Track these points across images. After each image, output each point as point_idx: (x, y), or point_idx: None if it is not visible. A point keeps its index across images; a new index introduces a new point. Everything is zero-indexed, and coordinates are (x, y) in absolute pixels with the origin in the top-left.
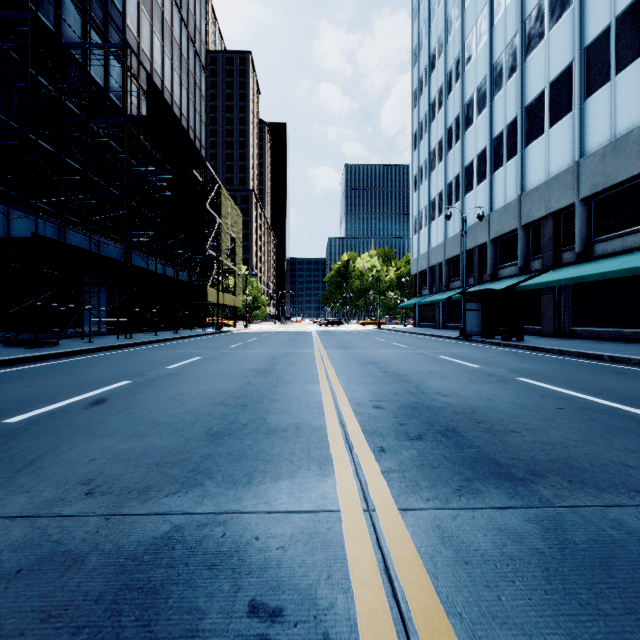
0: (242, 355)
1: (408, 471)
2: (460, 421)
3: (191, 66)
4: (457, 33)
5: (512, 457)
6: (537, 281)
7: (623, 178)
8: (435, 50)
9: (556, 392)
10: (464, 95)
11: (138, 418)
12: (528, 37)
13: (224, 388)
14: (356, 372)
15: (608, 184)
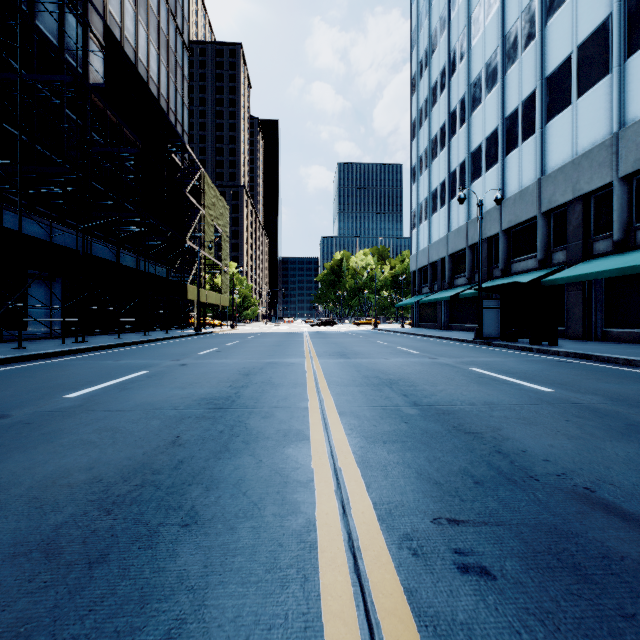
0: (205, 368)
1: None
2: None
3: (171, 42)
4: (462, 7)
5: None
6: (569, 274)
7: None
8: (436, 29)
9: None
10: (470, 74)
11: None
12: None
13: (111, 461)
14: (370, 405)
15: None
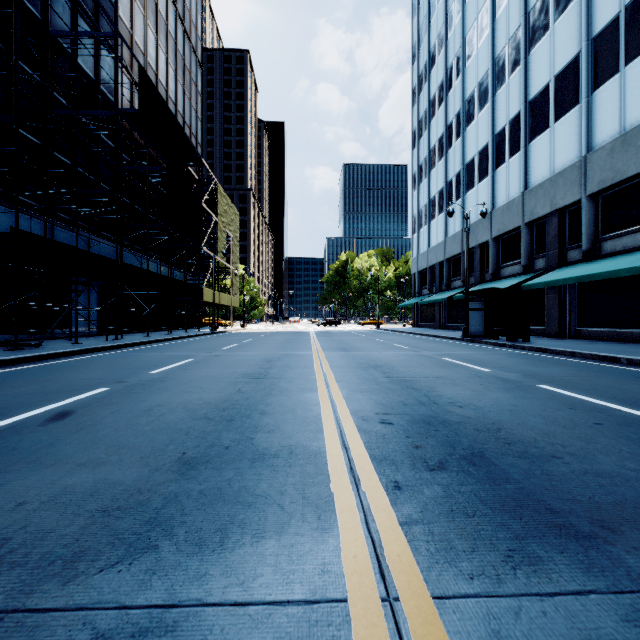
0: (235, 357)
1: (435, 522)
2: (486, 442)
3: (187, 61)
4: (458, 28)
5: (565, 498)
6: (543, 280)
7: (633, 172)
8: (435, 46)
9: (585, 402)
10: (465, 91)
11: (100, 438)
12: (532, 29)
13: (210, 397)
14: (358, 377)
15: (617, 179)
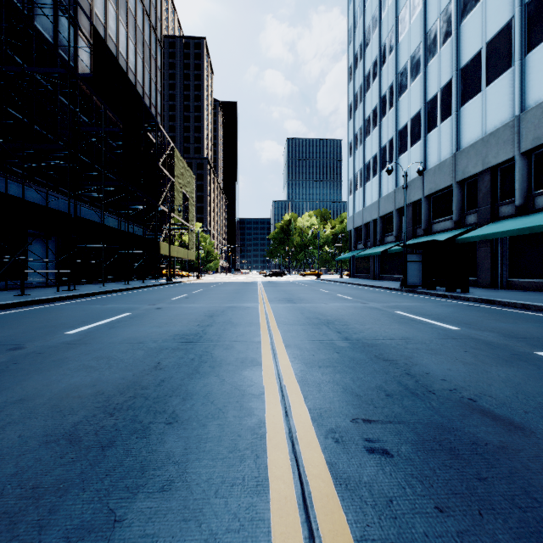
0: (177, 311)
1: None
2: None
3: (147, 38)
4: (391, 8)
5: None
6: (478, 233)
7: None
8: (369, 27)
9: None
10: (398, 64)
11: None
12: (463, 2)
13: (109, 380)
14: (310, 340)
15: None
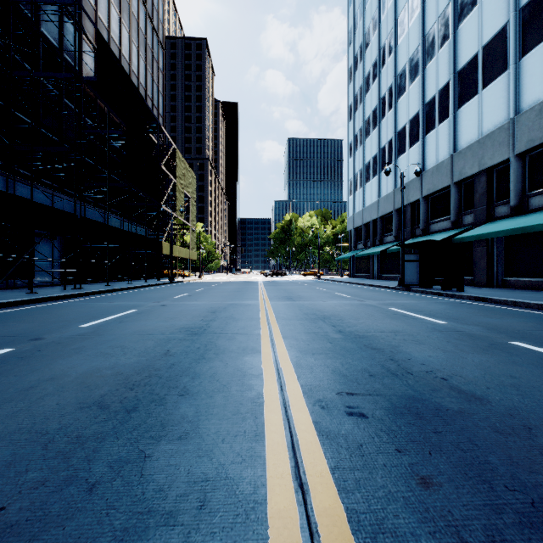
0: (181, 308)
1: None
2: (533, 465)
3: (149, 40)
4: (390, 11)
5: None
6: (474, 233)
7: None
8: (369, 29)
9: None
10: (397, 66)
11: None
12: (460, 6)
13: (125, 364)
14: (306, 332)
15: None
